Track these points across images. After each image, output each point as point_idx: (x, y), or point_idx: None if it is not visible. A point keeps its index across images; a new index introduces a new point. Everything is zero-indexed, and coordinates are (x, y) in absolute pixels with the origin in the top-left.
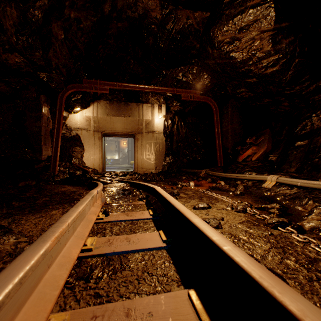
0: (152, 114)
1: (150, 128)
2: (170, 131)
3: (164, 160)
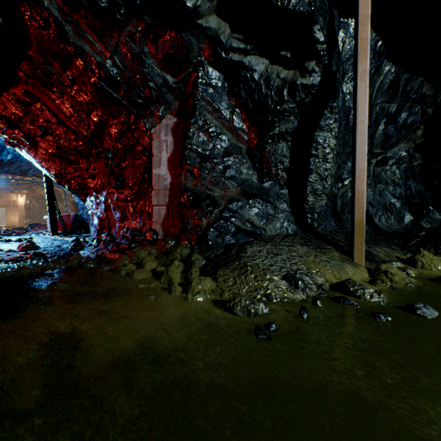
0: (17, 197)
1: (16, 204)
2: (29, 206)
3: (25, 220)
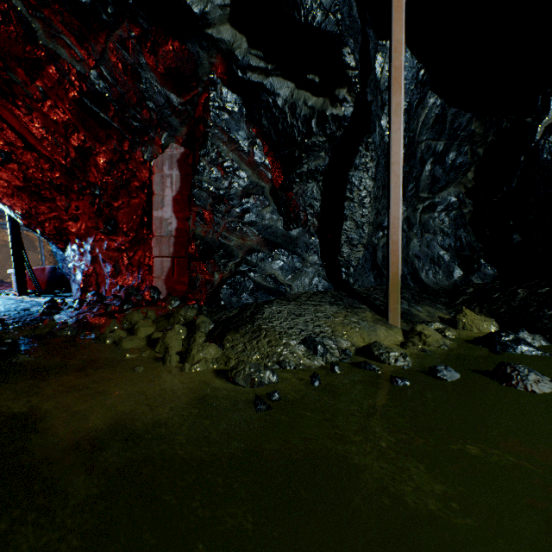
0: None
1: None
2: None
3: None
